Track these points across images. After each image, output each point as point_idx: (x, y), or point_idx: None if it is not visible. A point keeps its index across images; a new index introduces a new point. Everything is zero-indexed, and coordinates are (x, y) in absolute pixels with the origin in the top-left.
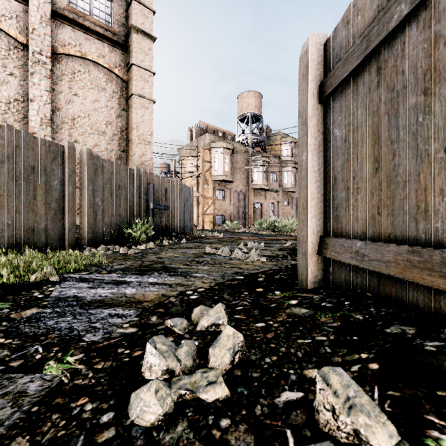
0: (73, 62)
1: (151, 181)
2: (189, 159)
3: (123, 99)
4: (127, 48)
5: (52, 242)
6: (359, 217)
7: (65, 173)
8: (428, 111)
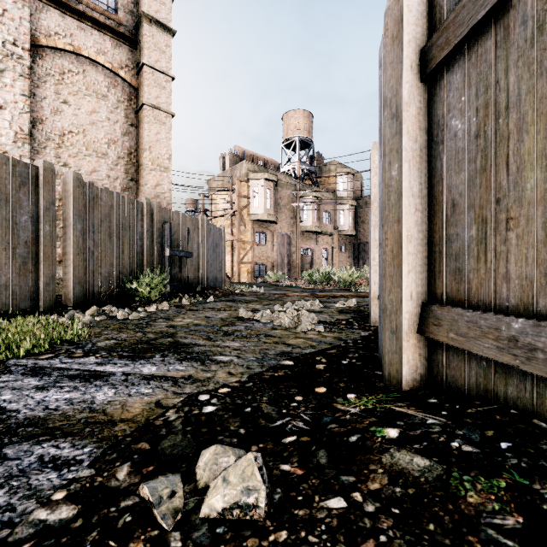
0: (62, 58)
1: (168, 219)
2: (222, 193)
3: (132, 111)
4: (137, 43)
5: (19, 303)
6: (512, 273)
7: (40, 205)
8: None
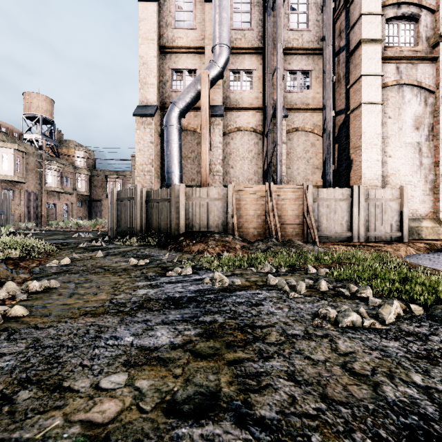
0: None
1: None
2: None
3: None
4: None
5: None
6: (122, 224)
7: None
8: (128, 213)
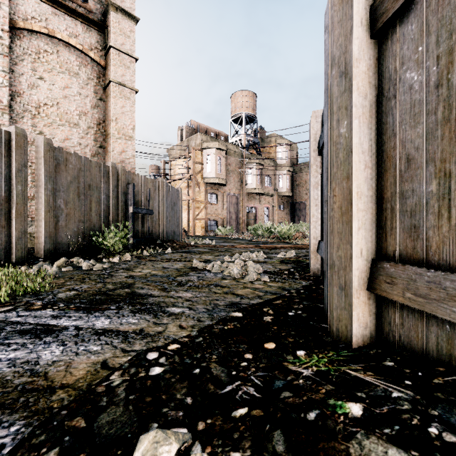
0: (38, 40)
1: (131, 181)
2: (180, 160)
3: (100, 87)
4: (105, 28)
5: None
6: None
7: (12, 167)
8: None
